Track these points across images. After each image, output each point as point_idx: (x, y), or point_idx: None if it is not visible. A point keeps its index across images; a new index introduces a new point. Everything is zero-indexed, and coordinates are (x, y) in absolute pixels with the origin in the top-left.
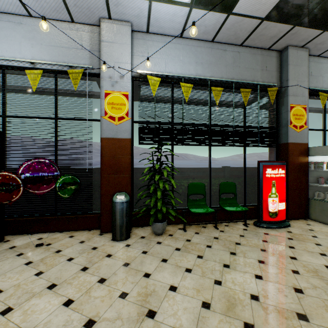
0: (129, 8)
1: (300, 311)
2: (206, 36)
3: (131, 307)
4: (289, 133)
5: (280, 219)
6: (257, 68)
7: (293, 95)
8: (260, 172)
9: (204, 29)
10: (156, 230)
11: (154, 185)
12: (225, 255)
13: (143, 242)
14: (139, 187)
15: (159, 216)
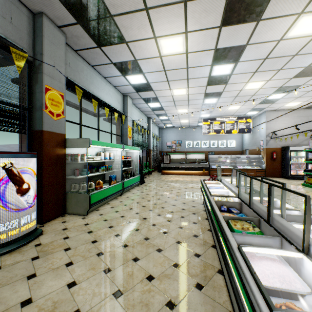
0: None
1: None
2: None
3: None
4: (44, 119)
5: (29, 231)
6: None
7: (50, 76)
8: None
9: None
10: None
11: None
12: None
13: None
14: None
15: None
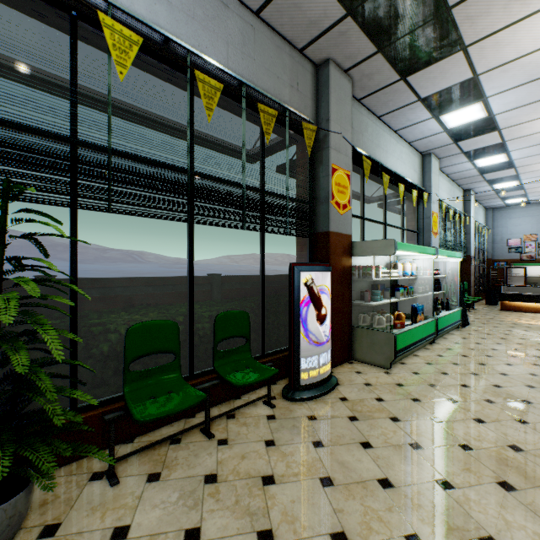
0: None
1: None
2: None
3: None
4: (331, 215)
5: (326, 375)
6: (283, 78)
7: (336, 150)
8: (295, 287)
9: None
10: None
11: None
12: None
13: None
14: None
15: None
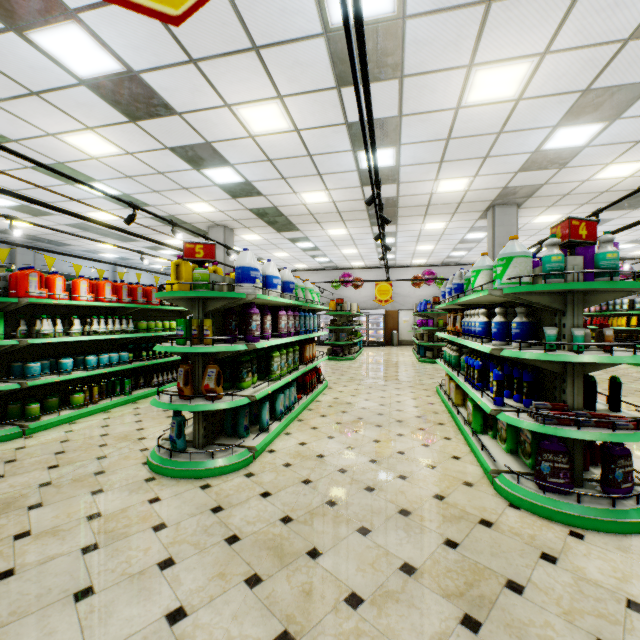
0: None
1: None
2: None
3: None
4: None
5: None
6: None
7: None
8: None
9: None
10: None
11: None
12: None
13: None
14: None
15: None
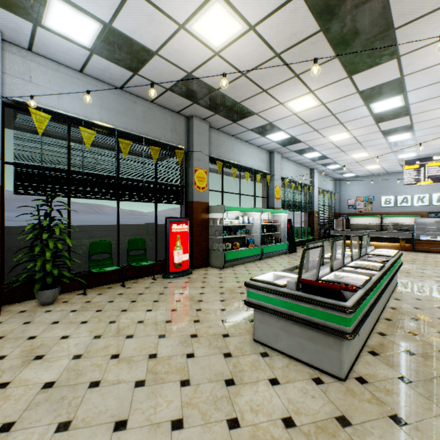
0: (0, 17)
1: (169, 319)
2: (113, 82)
3: (13, 361)
4: (194, 193)
5: (184, 269)
6: (167, 128)
7: (198, 160)
8: (168, 228)
9: (110, 75)
10: (44, 299)
11: (40, 246)
12: (125, 304)
13: (24, 315)
14: (15, 251)
15: (48, 280)
